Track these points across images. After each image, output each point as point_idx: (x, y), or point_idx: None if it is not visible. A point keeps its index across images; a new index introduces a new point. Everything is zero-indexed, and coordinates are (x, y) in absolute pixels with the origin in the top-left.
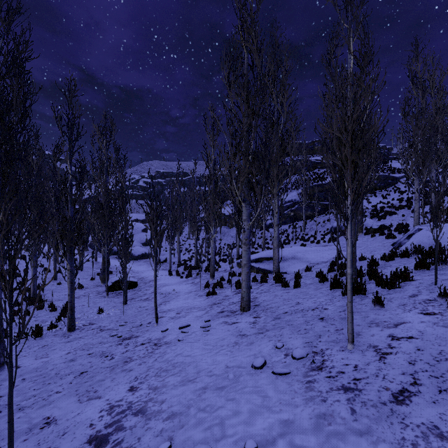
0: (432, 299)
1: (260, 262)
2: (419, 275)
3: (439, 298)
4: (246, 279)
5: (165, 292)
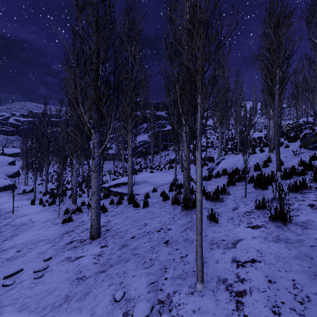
0: (249, 211)
1: (118, 187)
2: (231, 190)
3: (255, 210)
4: (95, 207)
5: (19, 224)
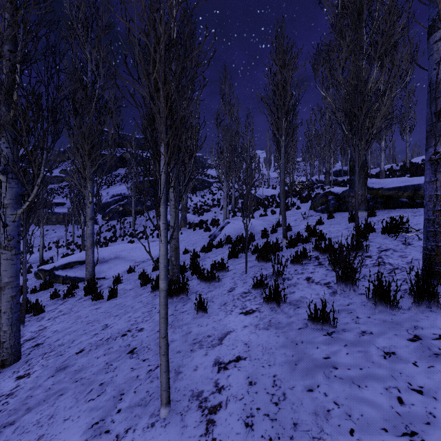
0: (247, 291)
1: (70, 268)
2: (232, 264)
3: (253, 290)
4: (8, 309)
5: None
